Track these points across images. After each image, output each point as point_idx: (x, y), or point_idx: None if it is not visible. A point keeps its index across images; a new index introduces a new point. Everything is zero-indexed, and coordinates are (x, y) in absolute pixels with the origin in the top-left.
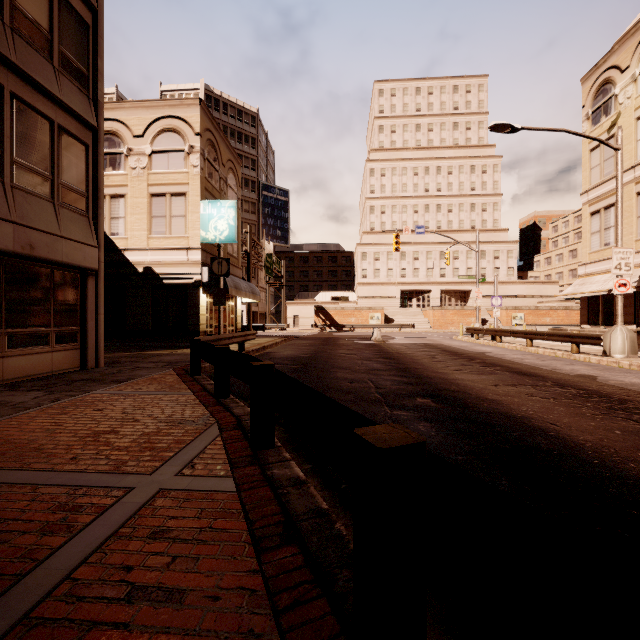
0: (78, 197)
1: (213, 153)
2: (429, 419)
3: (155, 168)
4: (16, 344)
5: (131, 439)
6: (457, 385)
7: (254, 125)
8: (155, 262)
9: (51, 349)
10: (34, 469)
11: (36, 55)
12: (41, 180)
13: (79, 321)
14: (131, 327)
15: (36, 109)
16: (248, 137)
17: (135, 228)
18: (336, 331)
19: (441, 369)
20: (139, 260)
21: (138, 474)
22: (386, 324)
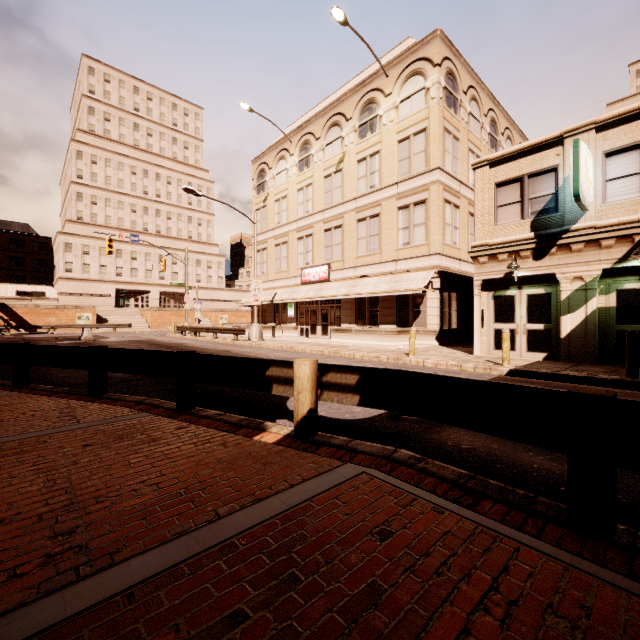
0: None
1: None
2: None
3: None
4: None
5: None
6: None
7: None
8: None
9: None
10: None
11: None
12: None
13: None
14: None
15: None
16: None
17: None
18: (28, 333)
19: None
20: None
21: None
22: (98, 324)
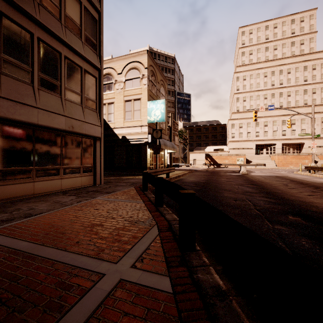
0: (92, 103)
1: (153, 77)
2: (307, 236)
3: (127, 88)
4: (66, 173)
5: (109, 231)
6: (316, 207)
7: (173, 63)
8: (126, 133)
9: (81, 175)
10: (57, 247)
11: (74, 37)
12: (77, 96)
13: (93, 162)
14: (116, 165)
15: (75, 62)
16: (170, 69)
17: (118, 117)
18: (217, 167)
19: (296, 194)
20: (120, 133)
21: (109, 262)
22: (247, 164)
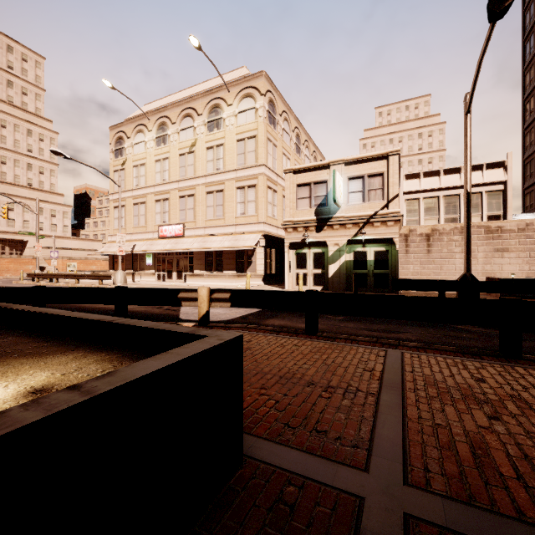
0: None
1: None
2: None
3: None
4: None
5: None
6: None
7: None
8: None
9: None
10: None
11: None
12: None
13: None
14: None
15: None
16: None
17: None
18: None
19: None
20: None
21: None
22: None
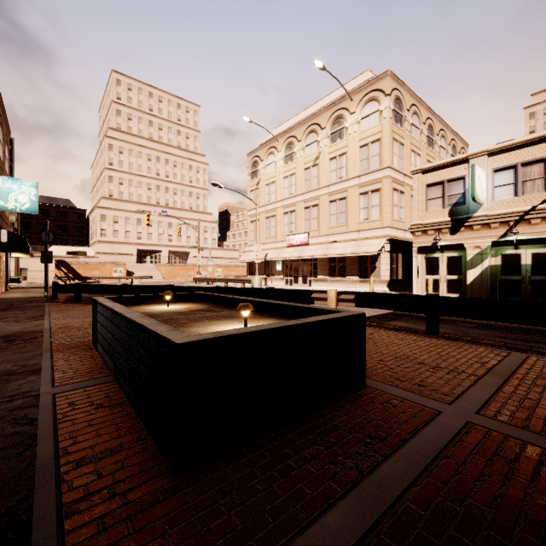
0: None
1: (1, 132)
2: None
3: None
4: None
5: None
6: None
7: None
8: None
9: None
10: None
11: None
12: None
13: None
14: None
15: None
16: None
17: None
18: (82, 283)
19: None
20: None
21: None
22: (130, 276)
